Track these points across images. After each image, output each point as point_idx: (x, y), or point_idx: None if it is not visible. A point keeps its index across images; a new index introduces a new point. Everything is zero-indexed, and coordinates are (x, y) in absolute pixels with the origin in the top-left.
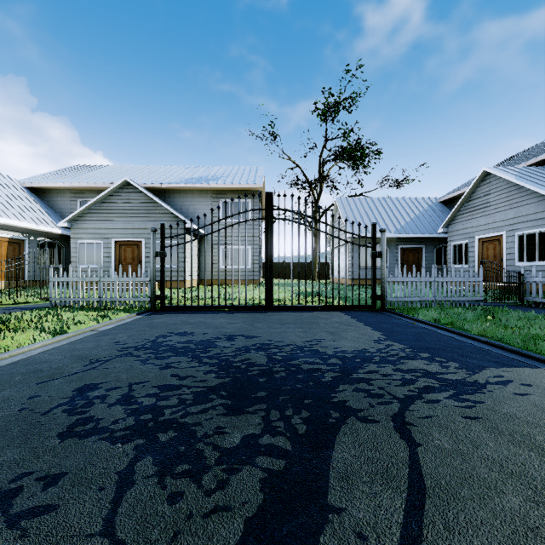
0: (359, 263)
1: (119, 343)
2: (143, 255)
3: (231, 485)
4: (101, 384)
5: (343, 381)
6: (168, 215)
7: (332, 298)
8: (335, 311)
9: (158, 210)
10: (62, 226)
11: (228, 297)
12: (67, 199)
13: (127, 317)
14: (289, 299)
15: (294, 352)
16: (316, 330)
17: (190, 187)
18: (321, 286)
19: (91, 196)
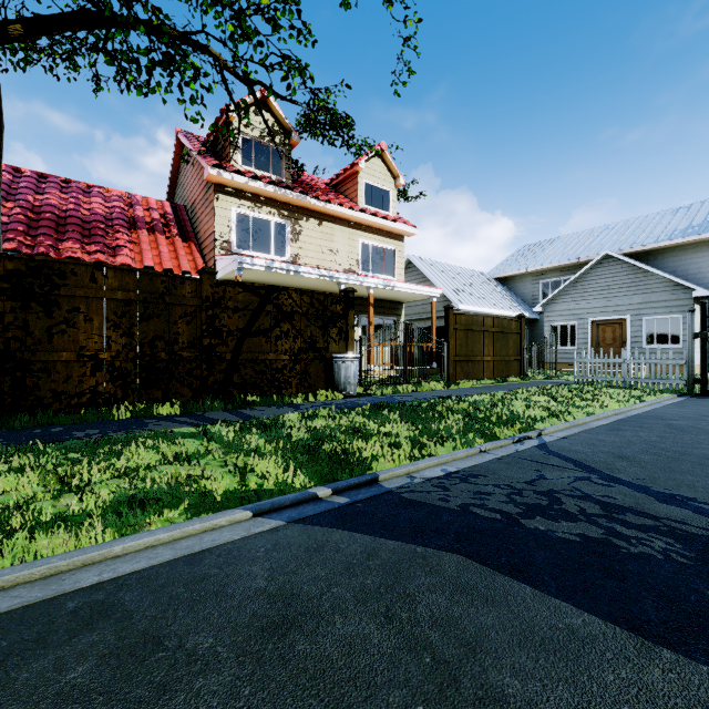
0: None
1: None
2: (627, 335)
3: None
4: None
5: None
6: (664, 285)
7: None
8: None
9: (649, 280)
10: (536, 310)
11: None
12: (528, 283)
13: (672, 397)
14: None
15: None
16: None
17: (691, 241)
18: None
19: (552, 276)
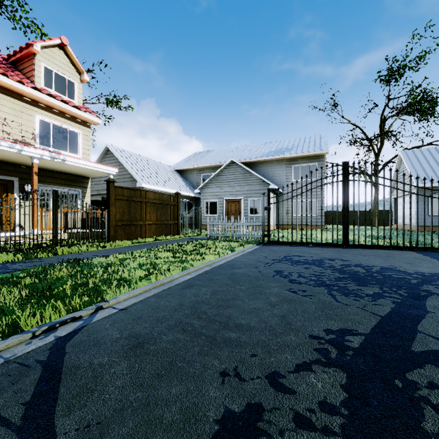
0: (431, 212)
1: (267, 257)
2: (242, 208)
3: (378, 301)
4: (283, 271)
5: (426, 283)
6: (258, 181)
7: (403, 240)
8: (407, 250)
9: (251, 178)
10: (197, 192)
11: (308, 237)
12: (195, 175)
13: (253, 246)
14: (360, 240)
15: (382, 269)
16: (394, 261)
17: (270, 159)
18: (387, 231)
19: (208, 171)
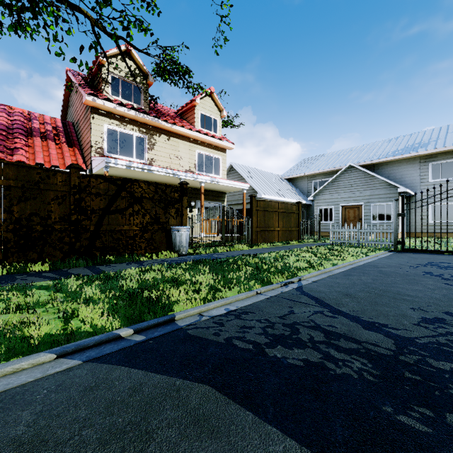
0: None
1: (408, 262)
2: (362, 215)
3: None
4: (432, 272)
5: None
6: (382, 184)
7: None
8: None
9: (374, 182)
10: (310, 199)
11: None
12: (306, 182)
13: (385, 252)
14: None
15: None
16: None
17: (397, 158)
18: None
19: (320, 178)
